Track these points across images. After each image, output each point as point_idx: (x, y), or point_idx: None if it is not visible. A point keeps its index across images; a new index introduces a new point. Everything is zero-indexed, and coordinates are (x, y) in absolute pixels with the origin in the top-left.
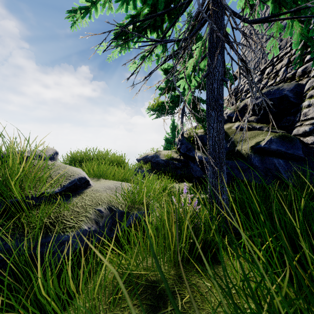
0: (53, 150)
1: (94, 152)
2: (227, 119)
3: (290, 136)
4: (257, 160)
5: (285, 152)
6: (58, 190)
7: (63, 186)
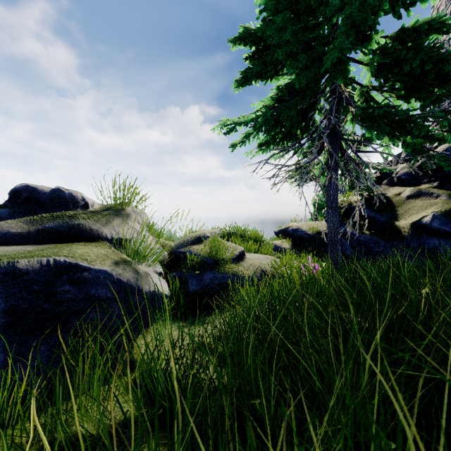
0: (218, 231)
1: (233, 227)
2: (397, 182)
3: None
4: (414, 239)
5: (449, 231)
6: (234, 256)
7: (235, 254)
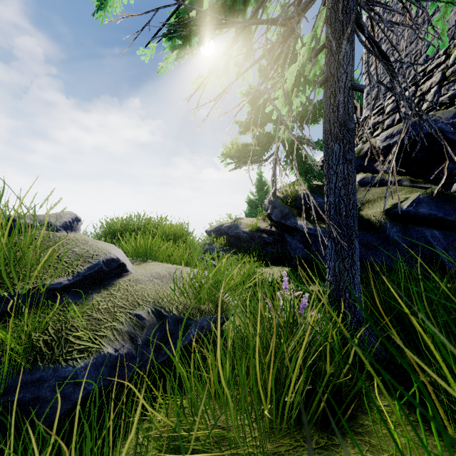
0: (72, 215)
1: (141, 220)
2: None
3: (451, 192)
4: (397, 232)
5: (443, 219)
6: (67, 280)
7: (76, 273)
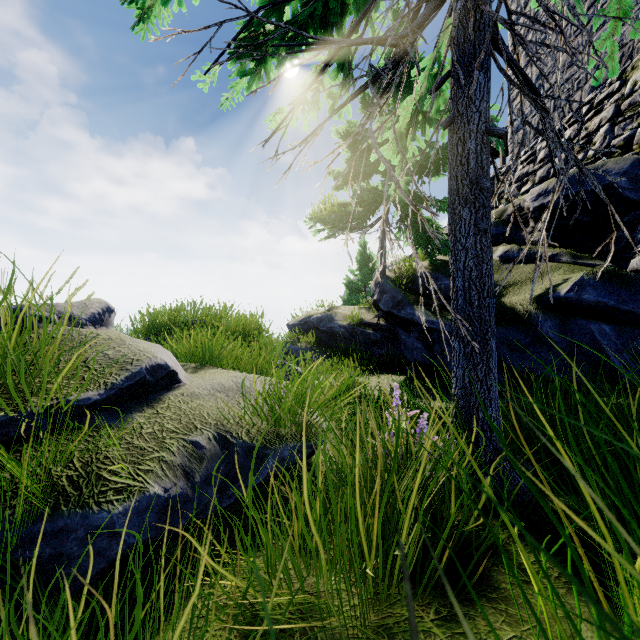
0: (102, 304)
1: (198, 310)
2: None
3: (627, 272)
4: (552, 327)
5: (615, 309)
6: (98, 395)
7: (110, 385)
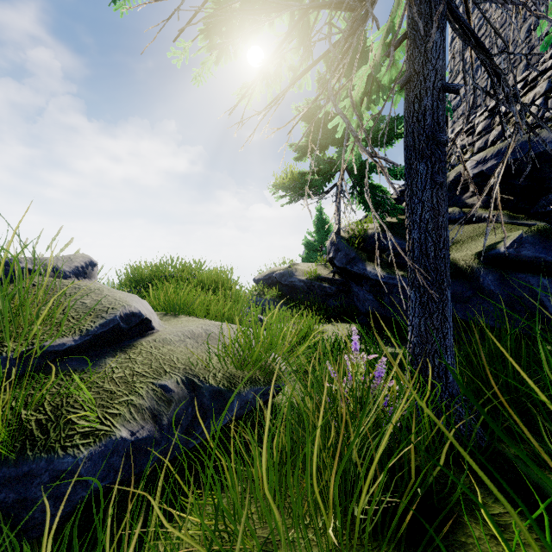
0: (85, 259)
1: (175, 266)
2: None
3: None
4: (493, 280)
5: None
6: (72, 341)
7: (85, 332)
